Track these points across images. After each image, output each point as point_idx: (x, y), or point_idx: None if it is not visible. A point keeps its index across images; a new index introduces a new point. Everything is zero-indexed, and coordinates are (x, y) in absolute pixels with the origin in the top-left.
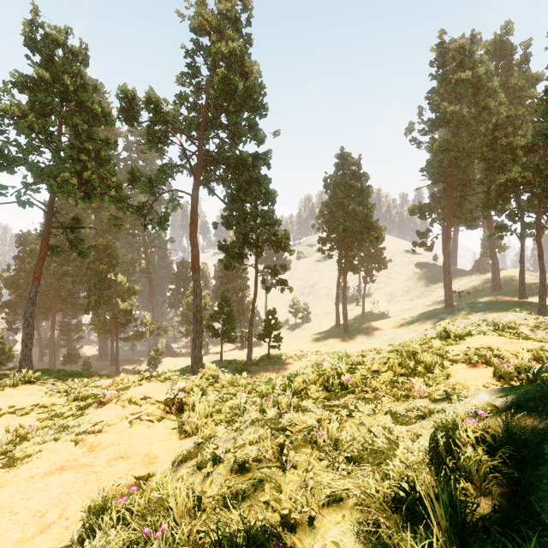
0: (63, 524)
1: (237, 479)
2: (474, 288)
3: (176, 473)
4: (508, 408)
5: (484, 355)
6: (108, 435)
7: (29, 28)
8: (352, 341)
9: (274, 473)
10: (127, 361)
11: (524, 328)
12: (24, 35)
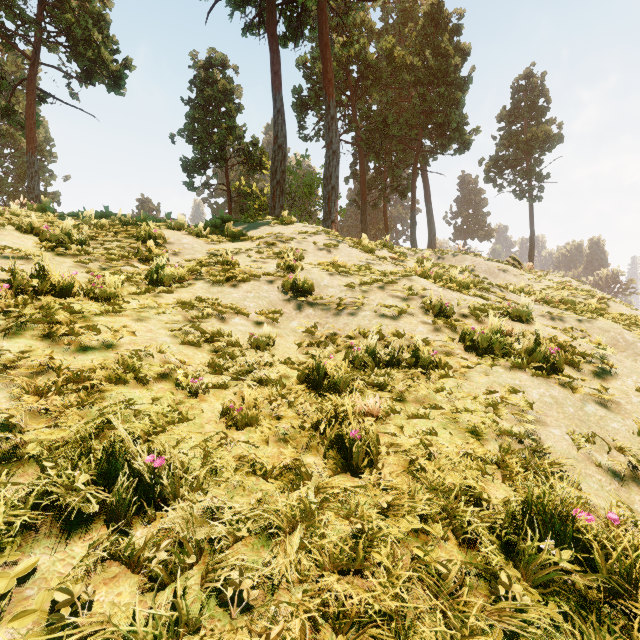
0: None
1: None
2: None
3: None
4: None
5: None
6: None
7: None
8: None
9: None
10: None
11: None
12: None
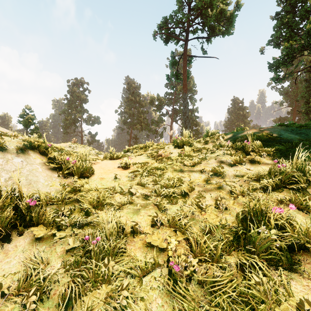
0: None
1: None
2: None
3: None
4: None
5: None
6: None
7: (128, 85)
8: None
9: None
10: None
11: None
12: (127, 87)
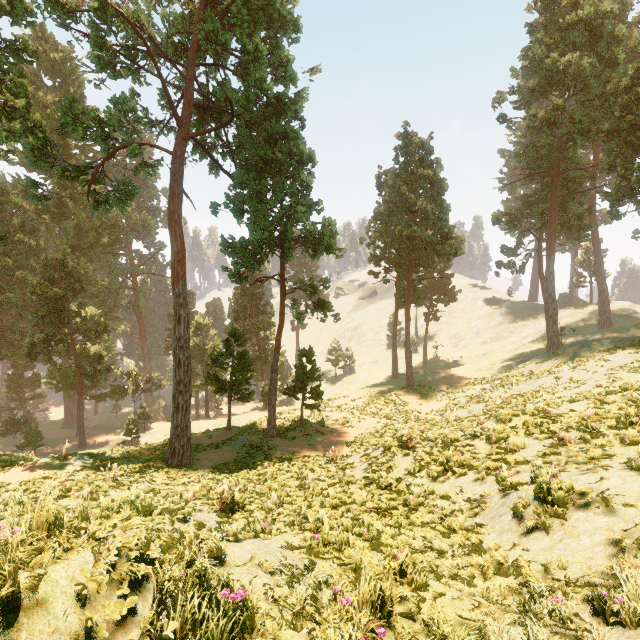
0: None
1: None
2: (571, 326)
3: None
4: None
5: None
6: None
7: None
8: (422, 396)
9: None
10: (102, 428)
11: None
12: None
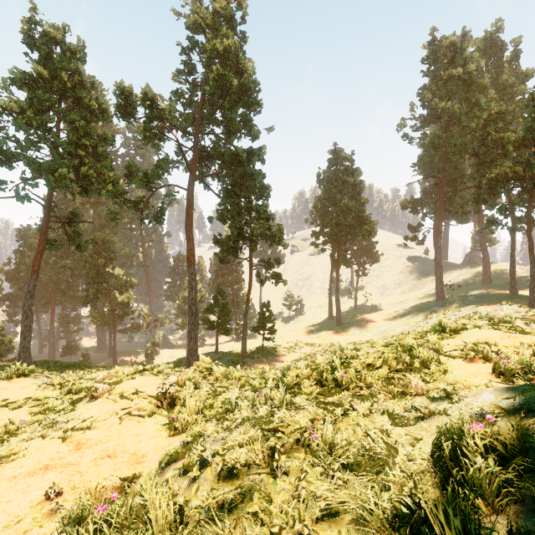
0: (41, 531)
1: (224, 487)
2: (465, 282)
3: (162, 476)
4: (516, 410)
5: (481, 350)
6: (96, 431)
7: (28, 26)
8: (345, 333)
9: (264, 479)
10: (124, 353)
11: (518, 321)
12: (22, 33)
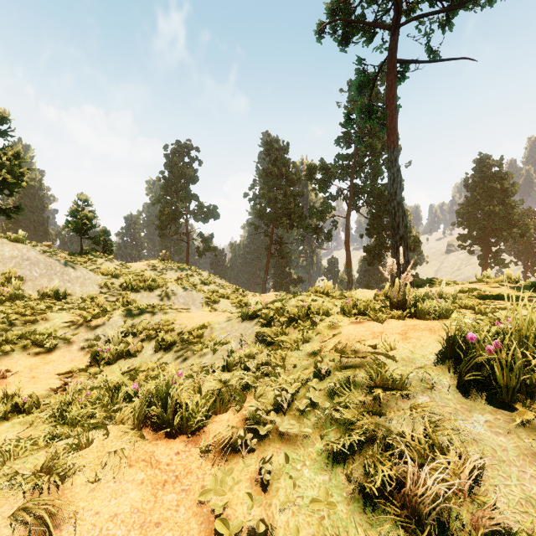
0: None
1: None
2: None
3: None
4: None
5: None
6: None
7: (266, 146)
8: None
9: None
10: None
11: None
12: (264, 150)
